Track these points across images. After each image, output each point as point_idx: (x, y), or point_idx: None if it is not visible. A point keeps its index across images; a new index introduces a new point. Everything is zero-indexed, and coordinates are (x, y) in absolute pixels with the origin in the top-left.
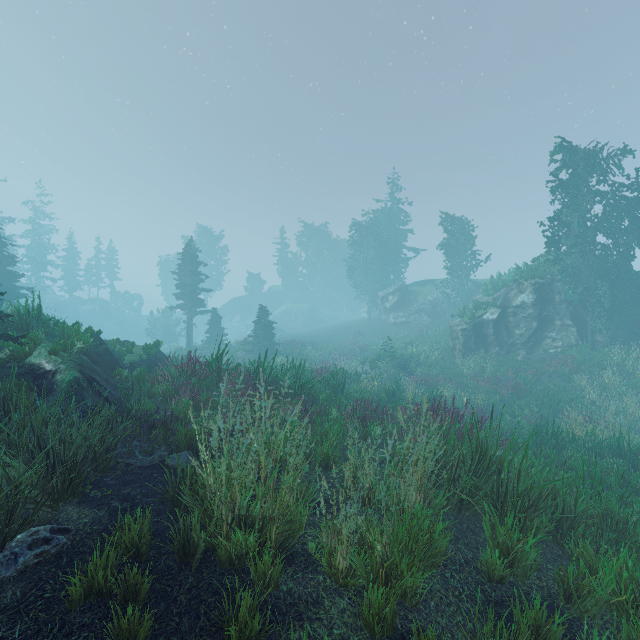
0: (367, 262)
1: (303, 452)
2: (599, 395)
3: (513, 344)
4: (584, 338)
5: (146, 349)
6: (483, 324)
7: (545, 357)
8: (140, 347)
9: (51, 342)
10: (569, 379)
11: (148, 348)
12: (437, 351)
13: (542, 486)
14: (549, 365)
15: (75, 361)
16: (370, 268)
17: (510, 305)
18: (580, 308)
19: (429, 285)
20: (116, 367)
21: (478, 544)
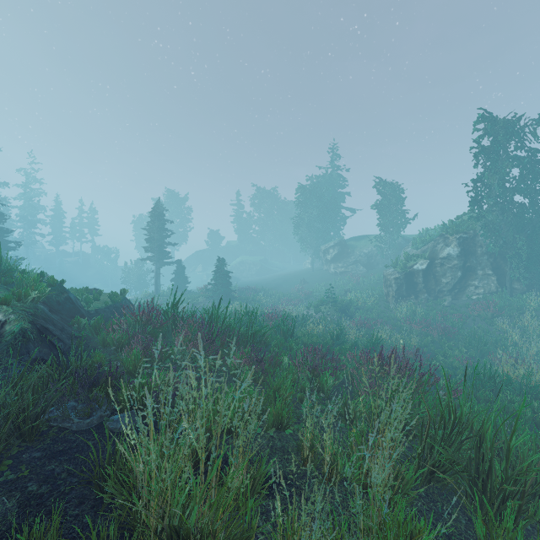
0: (311, 220)
1: (255, 410)
2: (520, 337)
3: (440, 291)
4: (504, 286)
5: (111, 297)
6: (413, 273)
7: (469, 302)
8: (108, 294)
9: (8, 291)
10: (492, 322)
11: (114, 296)
12: (373, 297)
13: (539, 468)
14: (473, 310)
15: (27, 311)
16: (313, 225)
17: (437, 257)
18: (499, 259)
19: (364, 240)
20: (77, 315)
21: (461, 535)
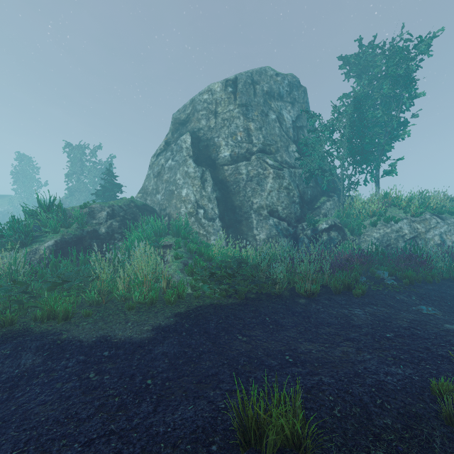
0: None
1: None
2: None
3: None
4: None
5: None
6: None
7: None
8: None
9: None
10: None
11: None
12: None
13: None
14: None
15: None
16: None
17: None
18: None
19: (2, 199)
20: None
21: None
